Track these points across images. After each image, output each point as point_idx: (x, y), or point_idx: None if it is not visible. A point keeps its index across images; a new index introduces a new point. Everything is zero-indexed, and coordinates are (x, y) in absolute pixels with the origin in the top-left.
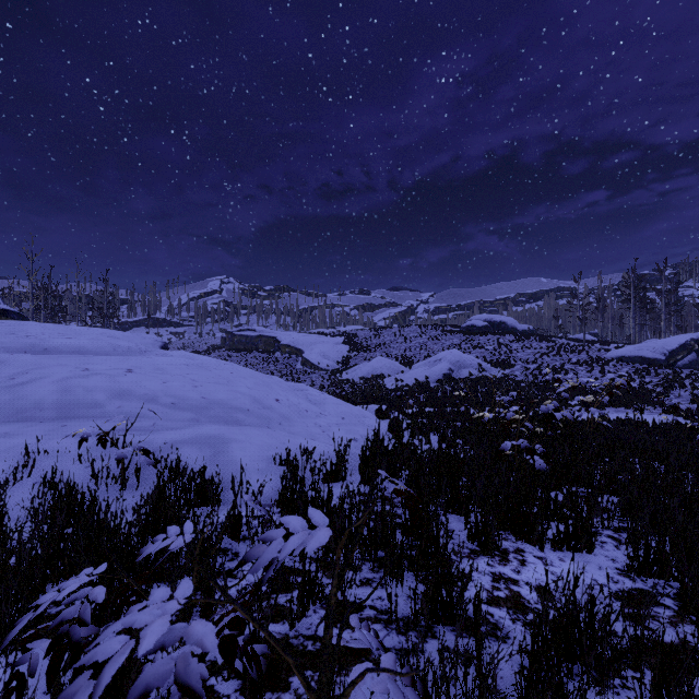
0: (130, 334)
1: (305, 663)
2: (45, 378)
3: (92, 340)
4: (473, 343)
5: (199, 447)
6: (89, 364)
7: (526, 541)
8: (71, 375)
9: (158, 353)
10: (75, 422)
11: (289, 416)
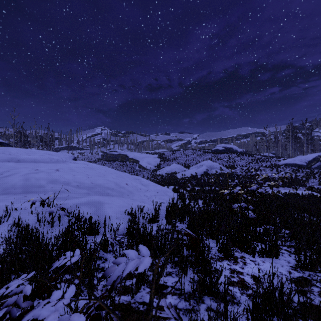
0: (58, 153)
1: (138, 317)
2: (17, 173)
3: (40, 156)
4: (217, 157)
5: (89, 206)
6: (38, 167)
7: (246, 252)
8: (29, 172)
9: (71, 162)
10: (31, 194)
11: (132, 191)
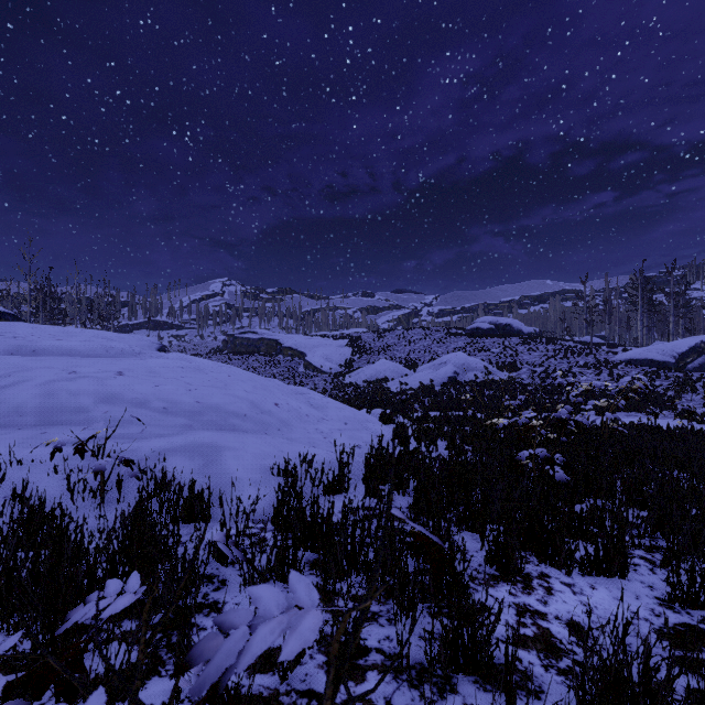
0: (126, 336)
1: None
2: (28, 381)
3: (84, 341)
4: (478, 346)
5: (189, 456)
6: (77, 366)
7: (551, 564)
8: (56, 378)
9: (154, 355)
10: (57, 428)
11: (289, 421)
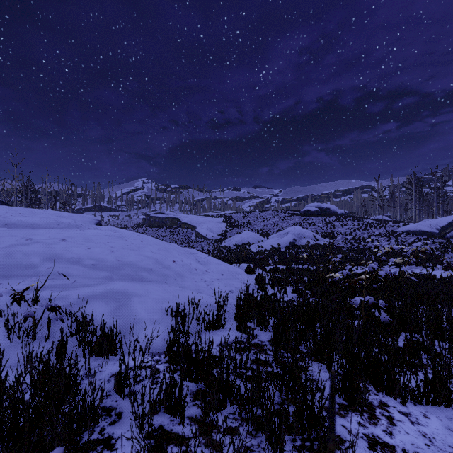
0: (74, 215)
1: None
2: None
3: (42, 218)
4: (309, 222)
5: (106, 301)
6: (33, 235)
7: (387, 393)
8: (16, 243)
9: (91, 227)
10: (11, 280)
11: (183, 273)
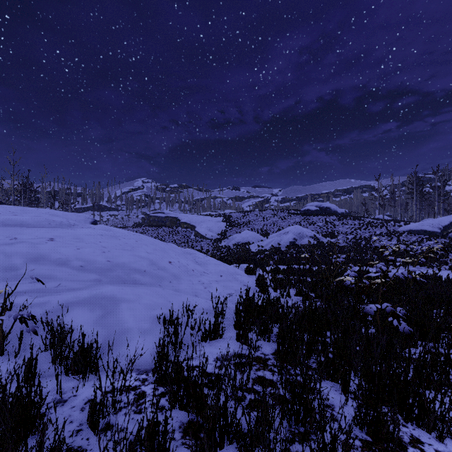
0: (69, 213)
1: None
2: None
3: (33, 216)
4: (309, 221)
5: (90, 308)
6: (19, 234)
7: (418, 424)
8: None
9: (85, 226)
10: None
11: (179, 275)
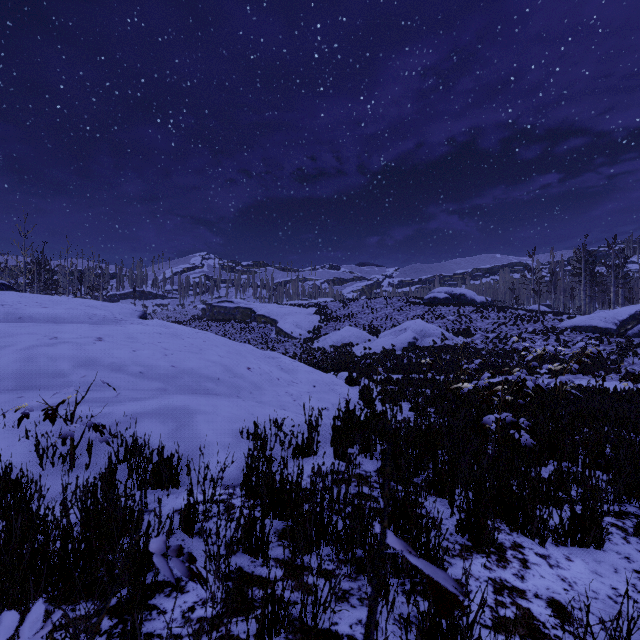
0: (110, 304)
1: None
2: (9, 346)
3: (68, 309)
4: (435, 314)
5: (161, 419)
6: (59, 332)
7: (523, 532)
8: (37, 343)
9: (134, 322)
10: (34, 392)
11: (261, 385)
